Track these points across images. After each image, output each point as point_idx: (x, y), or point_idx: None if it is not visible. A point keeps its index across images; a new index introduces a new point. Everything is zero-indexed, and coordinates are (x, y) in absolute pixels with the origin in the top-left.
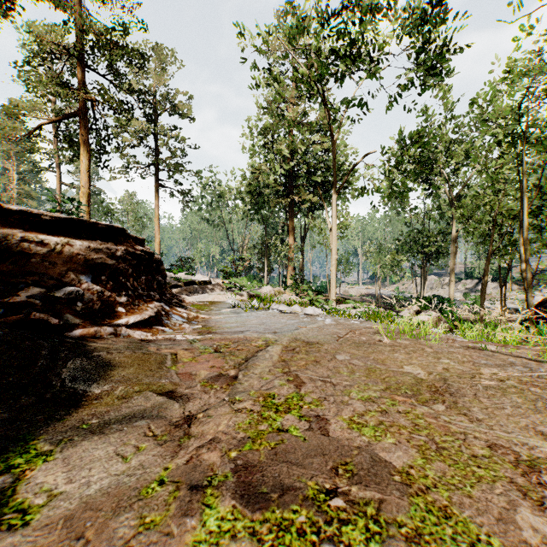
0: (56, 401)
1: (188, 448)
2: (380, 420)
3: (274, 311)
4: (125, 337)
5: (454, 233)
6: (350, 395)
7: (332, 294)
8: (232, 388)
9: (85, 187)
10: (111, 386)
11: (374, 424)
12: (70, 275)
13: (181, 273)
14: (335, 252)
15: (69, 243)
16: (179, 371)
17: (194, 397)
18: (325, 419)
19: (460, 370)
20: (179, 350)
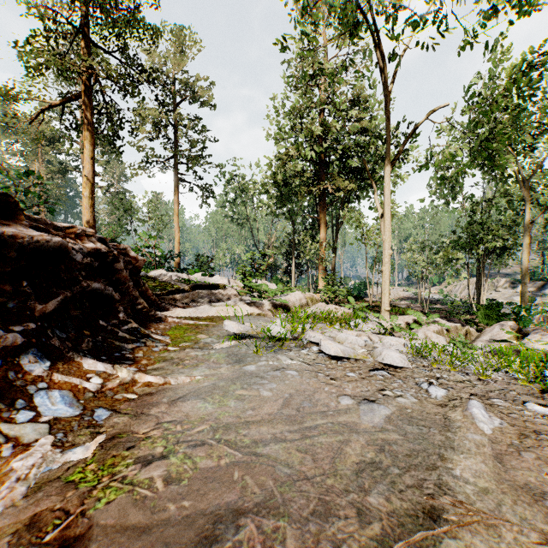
0: None
1: None
2: None
3: (314, 352)
4: None
5: (528, 224)
6: None
7: (385, 303)
8: None
9: (87, 176)
10: None
11: None
12: None
13: (198, 273)
14: (389, 246)
15: None
16: None
17: None
18: None
19: None
20: None
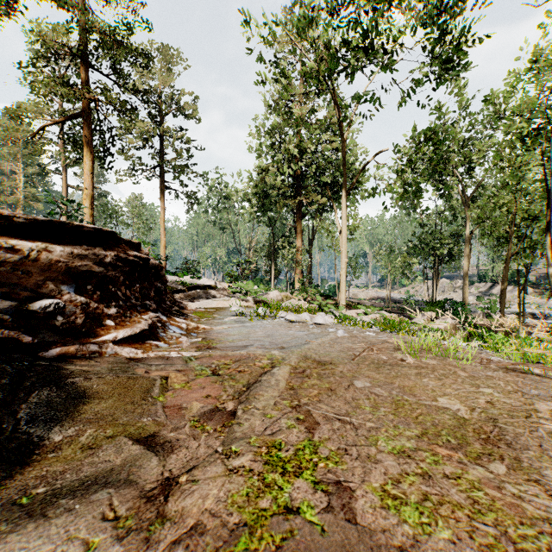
0: (1, 454)
1: (158, 544)
2: (424, 492)
3: (281, 320)
4: (111, 355)
5: (468, 235)
6: (378, 445)
7: (342, 299)
8: (228, 432)
9: (88, 189)
10: (77, 430)
11: (417, 499)
12: (49, 285)
13: (186, 276)
14: (345, 255)
15: (47, 248)
16: (167, 403)
17: (179, 446)
18: (348, 488)
19: (508, 404)
20: (170, 373)
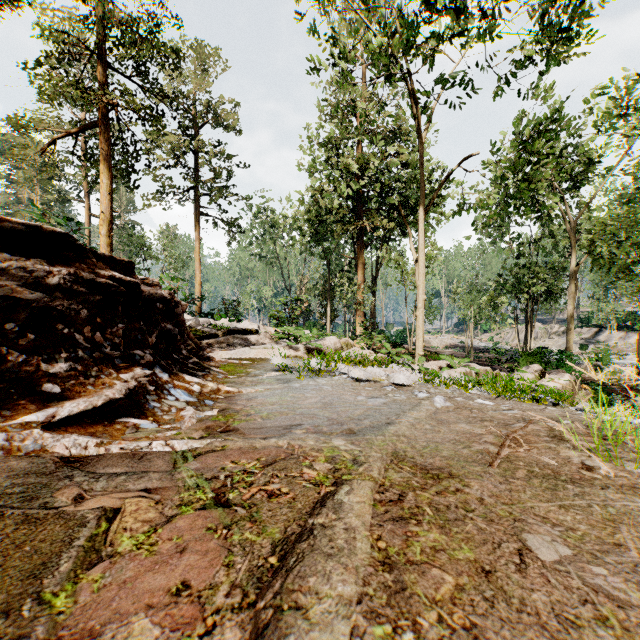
0: None
1: None
2: None
3: (344, 378)
4: (31, 453)
5: (573, 268)
6: None
7: (419, 347)
8: None
9: (105, 213)
10: None
11: None
12: None
13: (224, 319)
14: (422, 291)
15: None
16: (69, 619)
17: None
18: None
19: None
20: (128, 499)
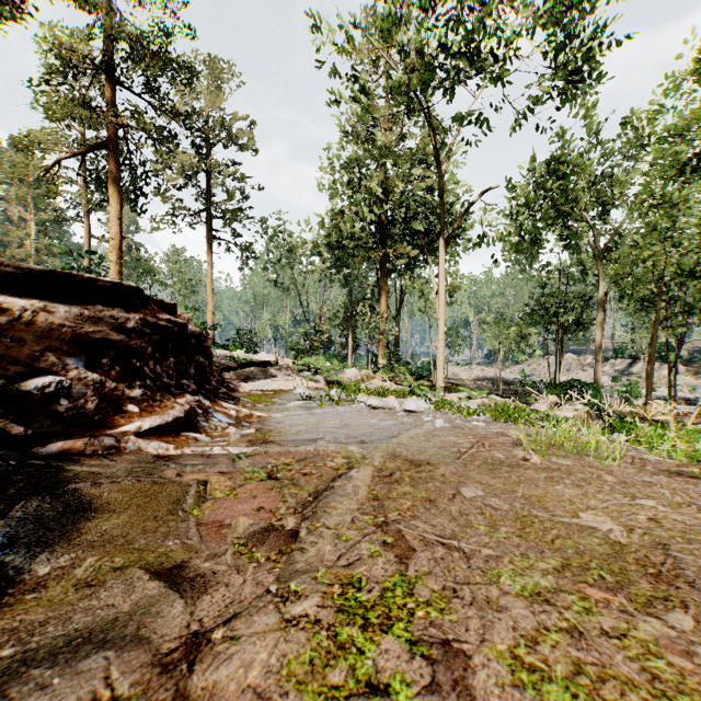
0: None
1: None
2: (575, 660)
3: (361, 406)
4: (132, 452)
5: (601, 297)
6: (501, 583)
7: (440, 379)
8: (287, 561)
9: (114, 239)
10: (73, 558)
11: (566, 671)
12: (49, 358)
13: (240, 350)
14: (443, 323)
15: (47, 308)
16: (204, 518)
17: (216, 583)
18: (461, 653)
19: (679, 523)
20: (211, 476)
